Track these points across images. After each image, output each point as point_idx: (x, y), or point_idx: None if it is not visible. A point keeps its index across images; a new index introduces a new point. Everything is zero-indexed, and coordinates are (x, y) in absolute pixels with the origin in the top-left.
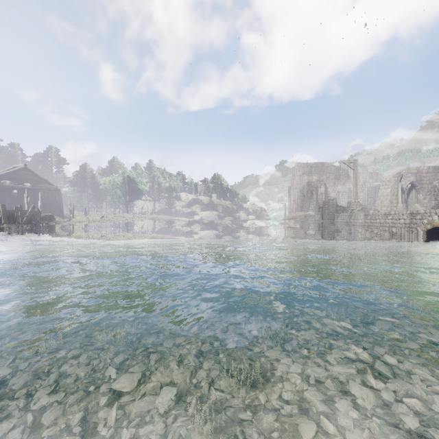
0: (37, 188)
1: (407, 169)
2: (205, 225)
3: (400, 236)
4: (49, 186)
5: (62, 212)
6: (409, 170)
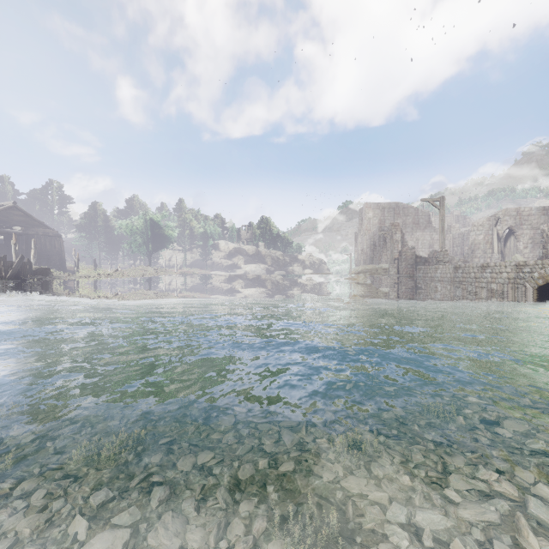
0: (30, 234)
1: (504, 211)
2: (250, 281)
3: (503, 295)
4: (46, 230)
5: (64, 264)
6: (507, 212)
